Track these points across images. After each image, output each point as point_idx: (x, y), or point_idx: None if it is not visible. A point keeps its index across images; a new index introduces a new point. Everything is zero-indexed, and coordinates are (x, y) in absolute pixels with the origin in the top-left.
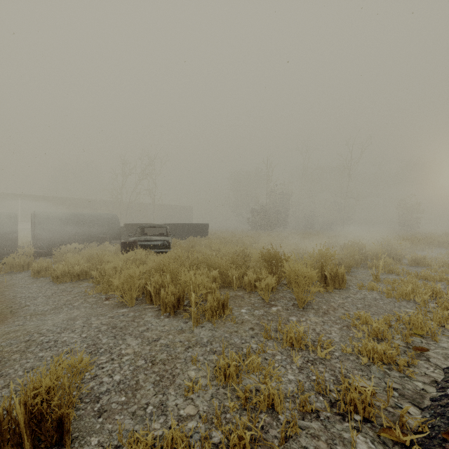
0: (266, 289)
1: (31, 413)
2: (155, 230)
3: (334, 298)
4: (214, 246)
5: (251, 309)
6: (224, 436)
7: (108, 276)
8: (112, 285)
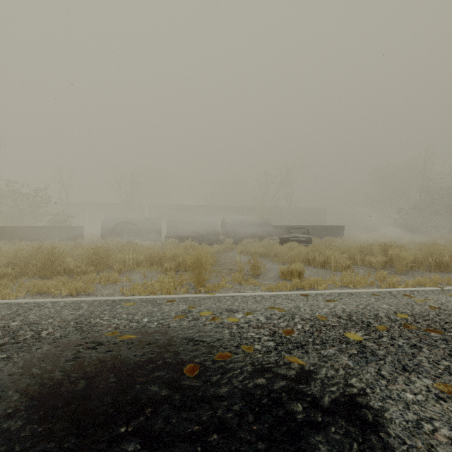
0: (377, 263)
1: (292, 270)
2: (295, 231)
3: (431, 274)
4: (347, 243)
5: (365, 271)
6: (343, 280)
7: (281, 254)
8: (284, 258)
